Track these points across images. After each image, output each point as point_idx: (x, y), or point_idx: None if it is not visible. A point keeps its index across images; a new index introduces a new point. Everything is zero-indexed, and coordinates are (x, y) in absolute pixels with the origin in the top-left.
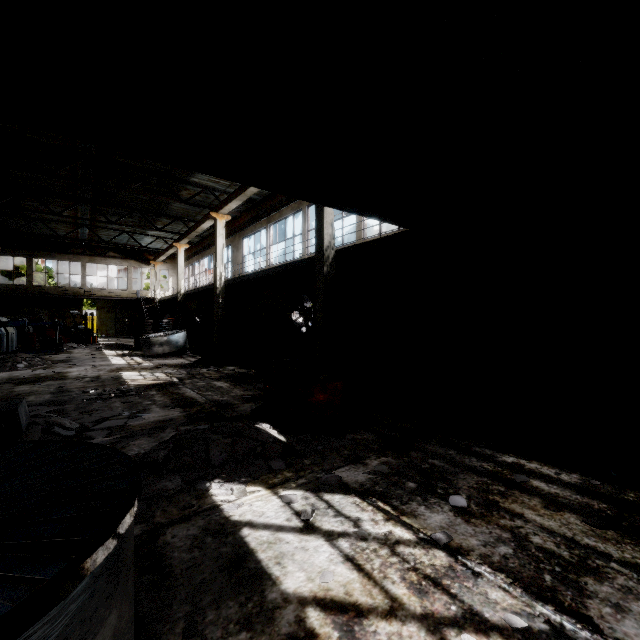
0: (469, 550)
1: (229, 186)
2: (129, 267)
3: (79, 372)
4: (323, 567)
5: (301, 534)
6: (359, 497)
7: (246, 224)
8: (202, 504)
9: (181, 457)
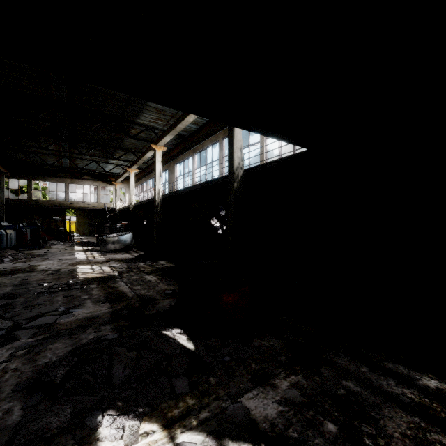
0: None
1: (165, 125)
2: (98, 186)
3: (47, 265)
4: None
5: None
6: None
7: (178, 154)
8: None
9: (81, 375)
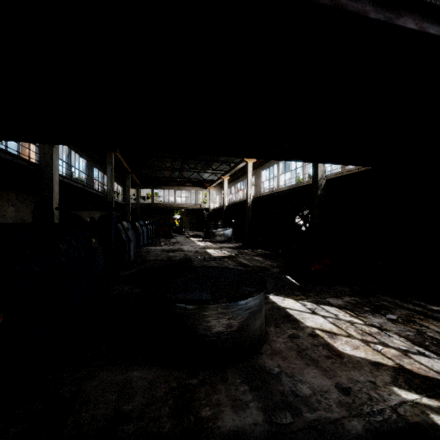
0: (390, 330)
1: None
2: (196, 191)
3: (187, 248)
4: (321, 323)
5: (311, 314)
6: (338, 308)
7: (264, 162)
8: (268, 300)
9: None
